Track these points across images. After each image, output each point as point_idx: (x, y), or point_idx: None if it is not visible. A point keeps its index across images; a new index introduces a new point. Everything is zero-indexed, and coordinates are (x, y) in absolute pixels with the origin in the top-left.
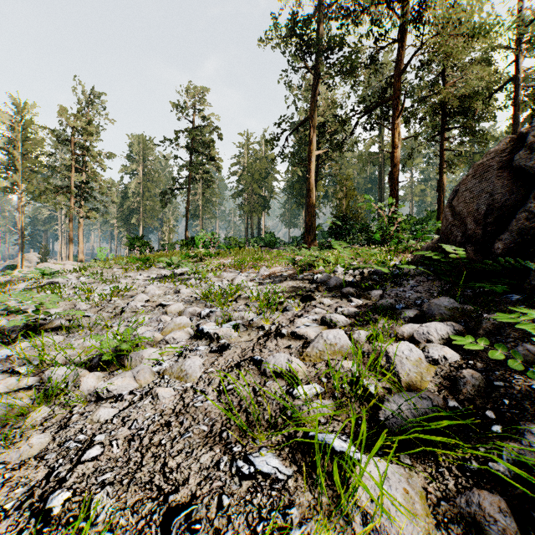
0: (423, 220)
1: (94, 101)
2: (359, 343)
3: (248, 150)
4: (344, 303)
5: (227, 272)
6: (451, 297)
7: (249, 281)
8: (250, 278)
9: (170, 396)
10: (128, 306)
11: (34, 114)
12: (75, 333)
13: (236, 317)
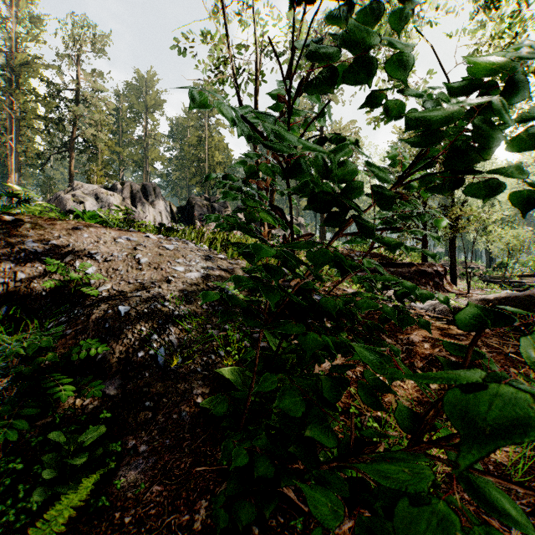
0: None
1: None
2: None
3: None
4: None
5: None
6: None
7: None
8: None
9: None
10: None
11: None
12: None
13: None
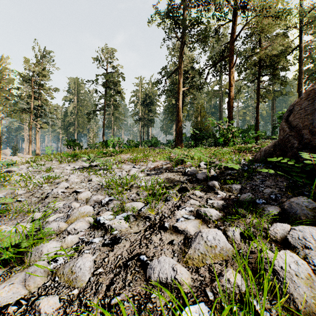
0: (245, 130)
1: (46, 56)
2: (234, 242)
3: (141, 87)
4: (212, 195)
5: (126, 164)
6: (303, 194)
7: (140, 172)
8: (141, 170)
9: (54, 310)
10: (51, 192)
11: (8, 63)
12: (3, 218)
13: (128, 208)
